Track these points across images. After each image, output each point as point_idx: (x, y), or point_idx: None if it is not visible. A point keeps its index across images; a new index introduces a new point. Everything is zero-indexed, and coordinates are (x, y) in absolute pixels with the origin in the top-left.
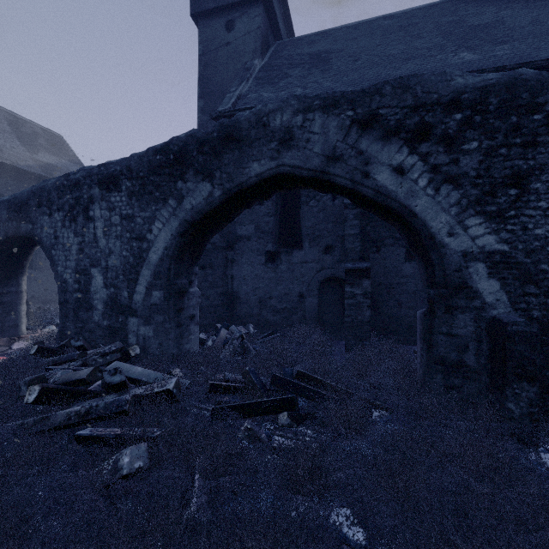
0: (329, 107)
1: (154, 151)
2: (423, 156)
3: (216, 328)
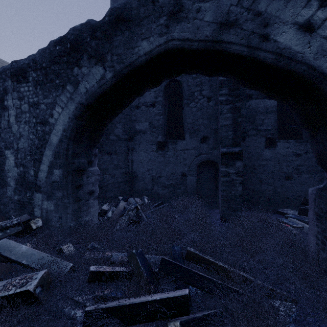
0: None
1: (54, 42)
2: None
3: (118, 200)
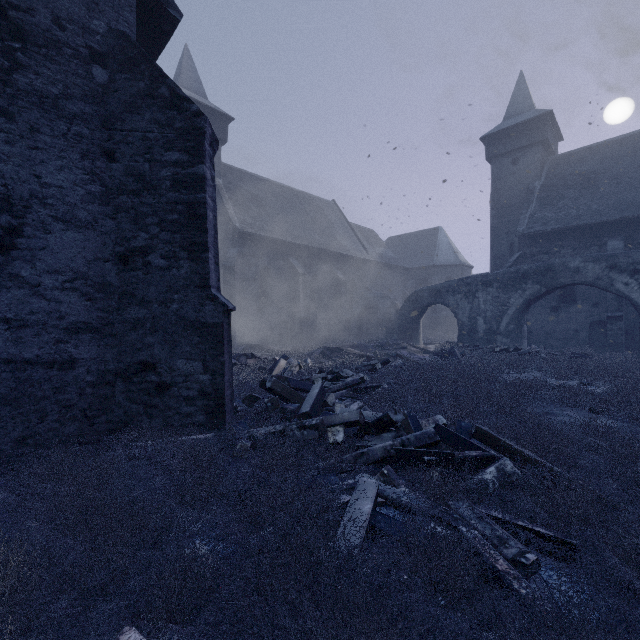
0: (595, 261)
1: (511, 273)
2: (635, 279)
3: None
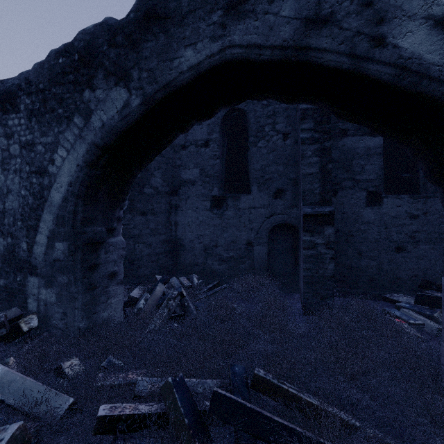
0: None
1: (56, 53)
2: None
3: (155, 281)
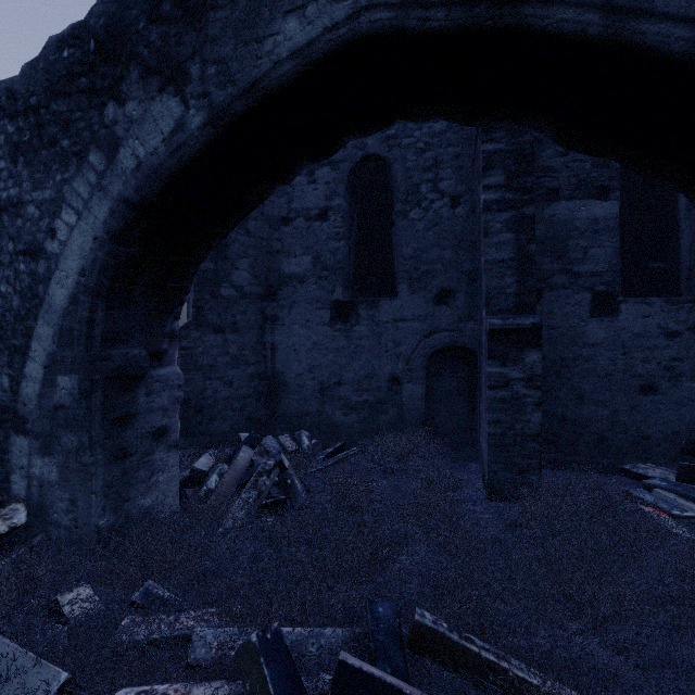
0: None
1: (59, 40)
2: None
3: (238, 442)
